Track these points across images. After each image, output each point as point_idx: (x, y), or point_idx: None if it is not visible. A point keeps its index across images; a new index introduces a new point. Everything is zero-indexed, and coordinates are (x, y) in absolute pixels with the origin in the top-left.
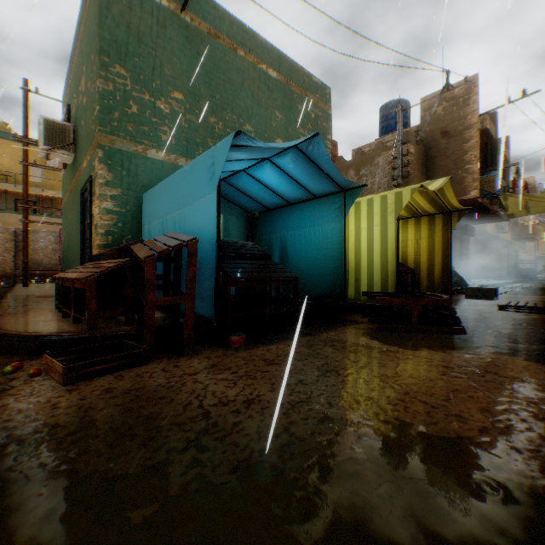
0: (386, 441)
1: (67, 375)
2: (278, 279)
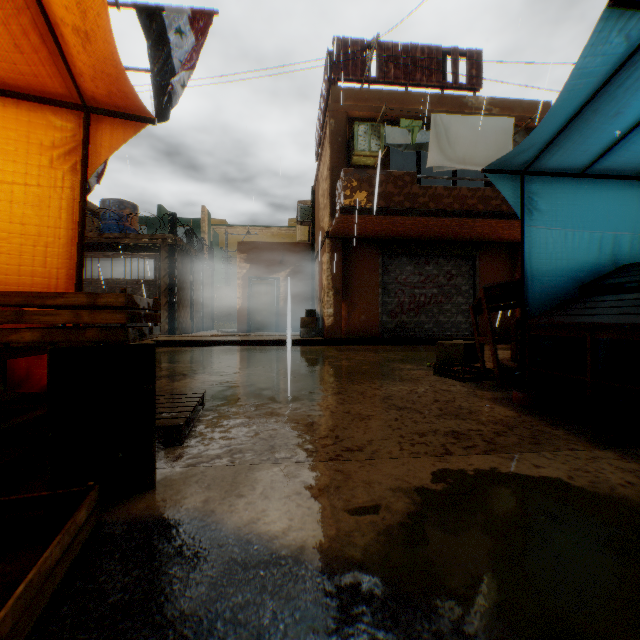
0: (310, 395)
1: (434, 369)
2: (615, 328)
